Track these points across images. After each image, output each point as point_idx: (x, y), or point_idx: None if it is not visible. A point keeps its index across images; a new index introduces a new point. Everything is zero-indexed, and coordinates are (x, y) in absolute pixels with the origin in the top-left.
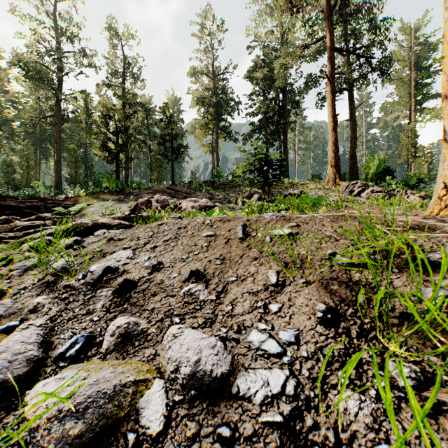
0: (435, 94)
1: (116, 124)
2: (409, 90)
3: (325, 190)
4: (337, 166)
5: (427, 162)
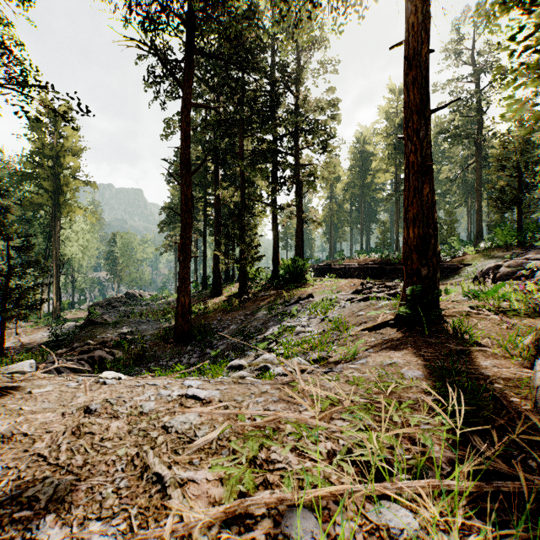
0: None
1: (516, 162)
2: None
3: None
4: None
5: None
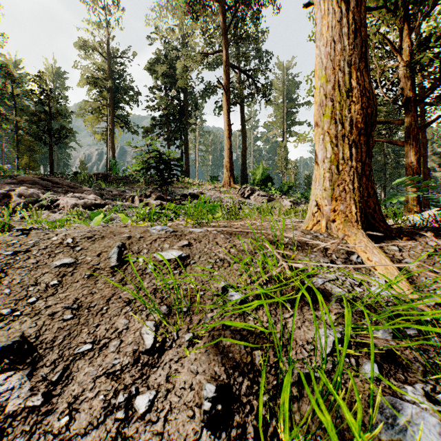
0: (299, 121)
1: None
2: (283, 115)
3: (222, 191)
4: (232, 171)
5: (294, 173)
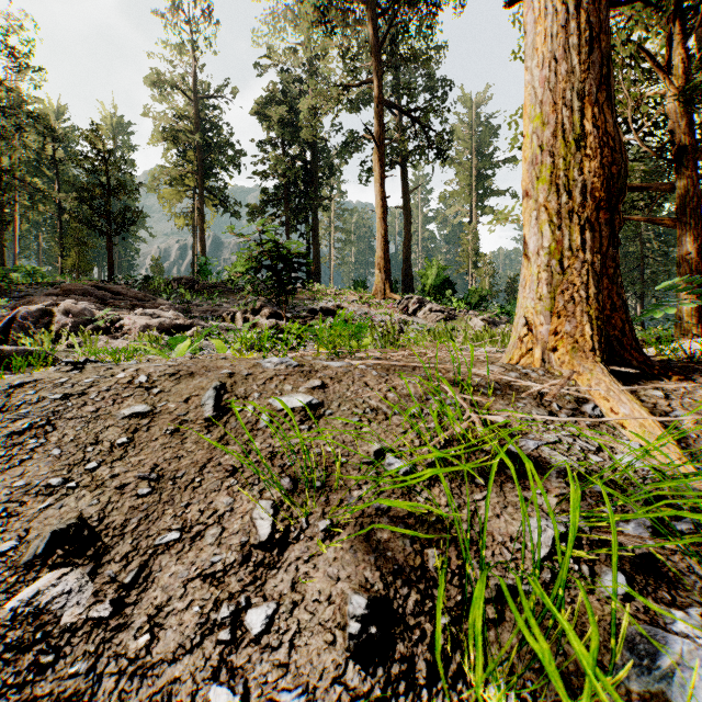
0: (497, 190)
1: None
2: (471, 180)
3: (372, 304)
4: (388, 272)
5: (489, 274)
